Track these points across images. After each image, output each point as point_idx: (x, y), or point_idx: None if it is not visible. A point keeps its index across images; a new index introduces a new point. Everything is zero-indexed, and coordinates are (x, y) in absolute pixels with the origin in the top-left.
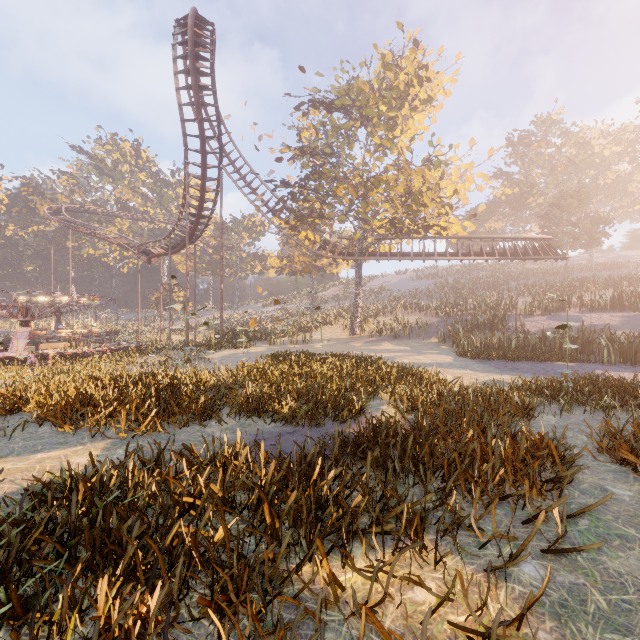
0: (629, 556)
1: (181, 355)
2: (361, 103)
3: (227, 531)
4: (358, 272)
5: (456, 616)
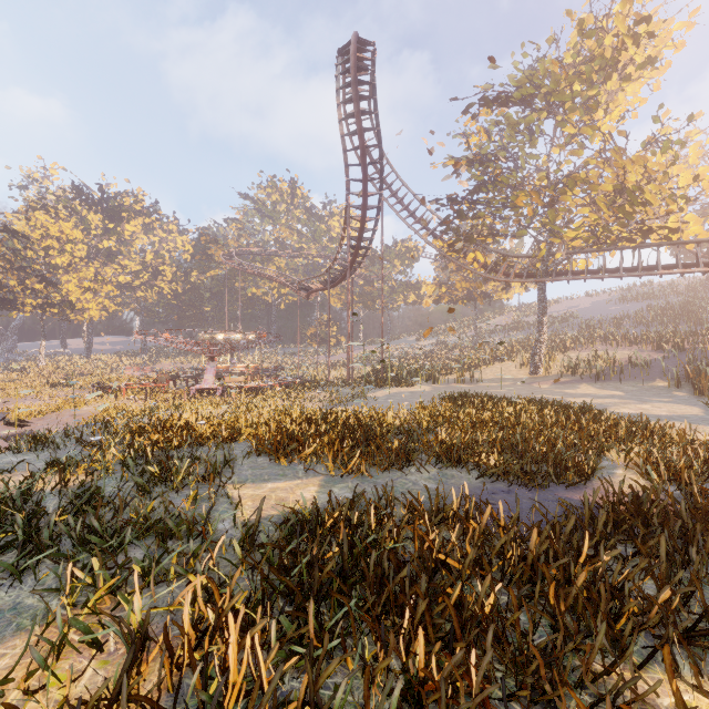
0: None
1: (344, 392)
2: (549, 88)
3: (496, 601)
4: (541, 297)
5: None
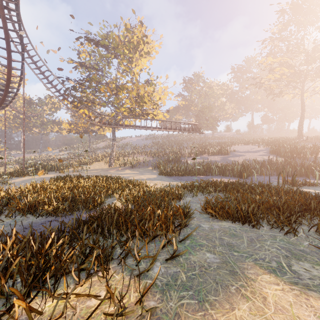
0: (200, 253)
1: None
2: (114, 45)
3: None
4: (113, 134)
5: (111, 308)
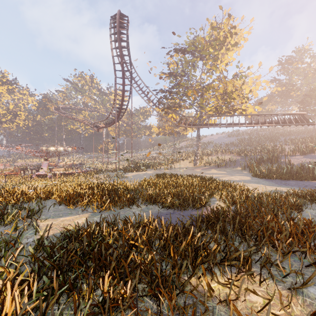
0: None
1: (113, 174)
2: (200, 48)
3: (152, 258)
4: (198, 134)
5: (275, 311)
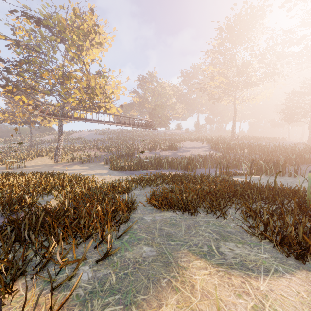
0: (138, 247)
1: None
2: (60, 28)
3: None
4: (60, 126)
5: None
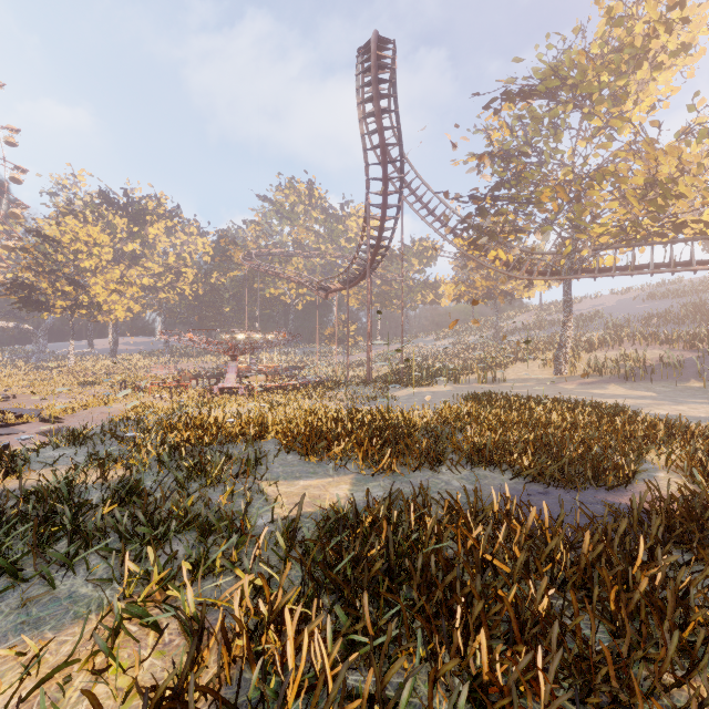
0: None
1: (365, 391)
2: (575, 80)
3: (550, 605)
4: (566, 295)
5: None
